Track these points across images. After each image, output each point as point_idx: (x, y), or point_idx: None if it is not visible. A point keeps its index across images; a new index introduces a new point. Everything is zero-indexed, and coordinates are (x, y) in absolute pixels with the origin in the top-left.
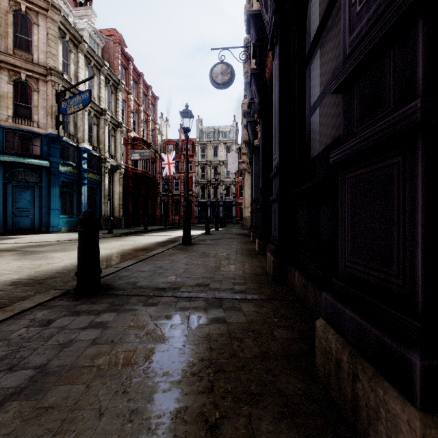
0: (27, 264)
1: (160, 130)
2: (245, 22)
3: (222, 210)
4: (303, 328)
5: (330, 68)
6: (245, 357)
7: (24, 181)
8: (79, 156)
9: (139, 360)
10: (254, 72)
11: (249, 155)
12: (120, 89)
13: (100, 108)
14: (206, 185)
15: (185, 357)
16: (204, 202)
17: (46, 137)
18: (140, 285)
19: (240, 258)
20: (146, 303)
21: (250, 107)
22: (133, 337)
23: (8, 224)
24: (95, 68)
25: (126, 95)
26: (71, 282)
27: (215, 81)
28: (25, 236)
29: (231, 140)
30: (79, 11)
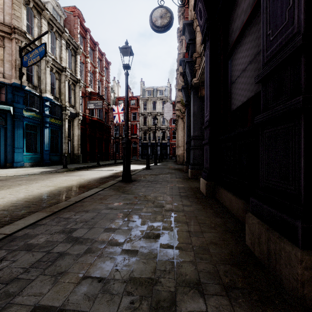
0: None
1: (113, 89)
2: None
3: (159, 149)
4: None
5: None
6: None
7: None
8: (42, 104)
9: None
10: None
11: (185, 99)
12: (78, 52)
13: (61, 66)
14: (147, 131)
15: None
16: (146, 143)
17: (10, 86)
18: None
19: (188, 206)
20: None
21: (189, 48)
22: None
23: None
24: (57, 34)
25: (84, 58)
26: None
27: (155, 24)
28: None
29: (166, 97)
30: None
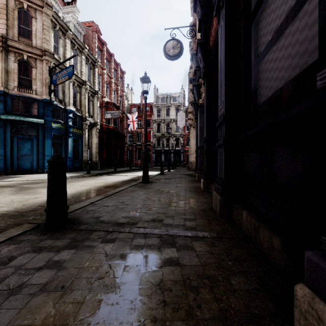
0: (18, 198)
1: (127, 97)
2: (191, 10)
3: (172, 156)
4: (261, 276)
5: (284, 10)
6: (203, 318)
7: (26, 135)
8: (66, 116)
9: (84, 317)
10: (200, 41)
11: (194, 113)
12: (96, 66)
13: (81, 80)
14: (161, 137)
15: (136, 315)
16: (159, 150)
17: (41, 102)
18: (103, 219)
19: (189, 195)
20: (105, 239)
21: (196, 74)
22: (85, 282)
23: (14, 166)
24: (78, 50)
25: (101, 70)
26: (44, 216)
27: (168, 54)
28: (26, 175)
29: (180, 103)
30: (67, 9)
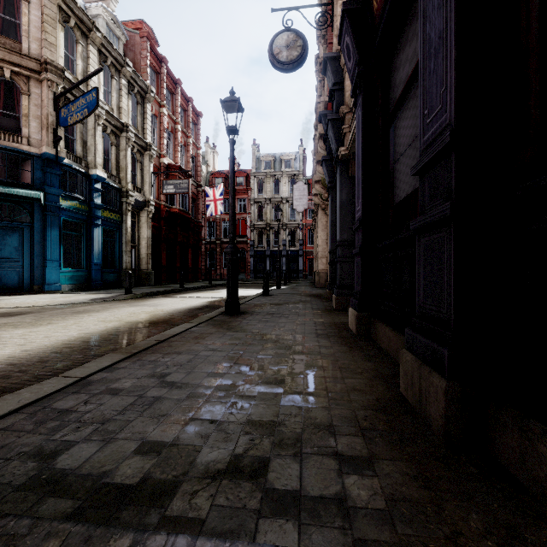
0: None
1: (205, 159)
2: None
3: (285, 262)
4: None
5: None
6: None
7: (10, 220)
8: (90, 187)
9: None
10: (348, 7)
11: (327, 178)
12: (148, 99)
13: (120, 122)
14: (264, 230)
15: None
16: (261, 252)
17: (40, 159)
18: (64, 464)
19: (327, 348)
20: None
21: (333, 98)
22: None
23: None
24: (113, 68)
25: (157, 108)
26: None
27: (278, 58)
28: (4, 298)
29: (297, 171)
30: None
